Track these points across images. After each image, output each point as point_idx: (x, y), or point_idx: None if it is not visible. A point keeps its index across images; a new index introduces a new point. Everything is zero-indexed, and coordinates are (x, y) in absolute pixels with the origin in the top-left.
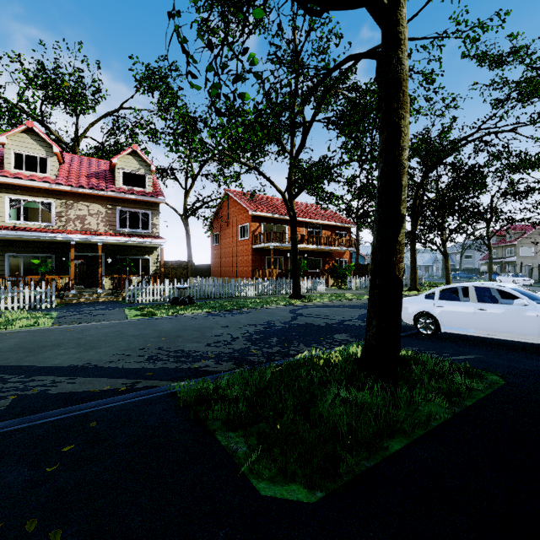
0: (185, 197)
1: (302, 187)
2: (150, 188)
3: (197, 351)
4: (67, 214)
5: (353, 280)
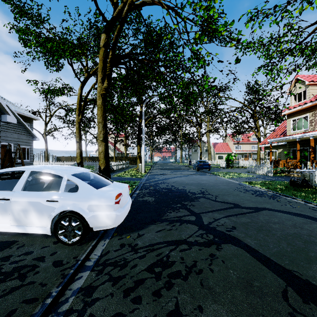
0: None
1: None
2: None
3: (164, 184)
4: (315, 120)
5: None
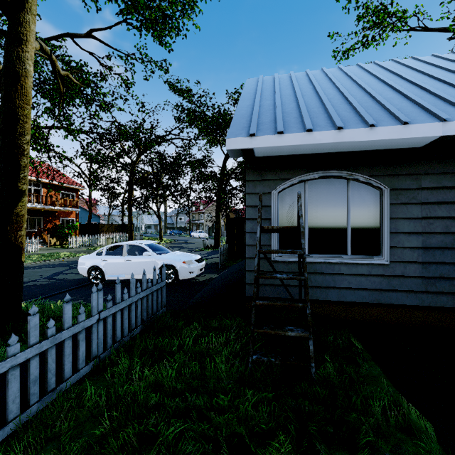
0: None
1: None
2: None
3: None
4: None
5: (75, 239)
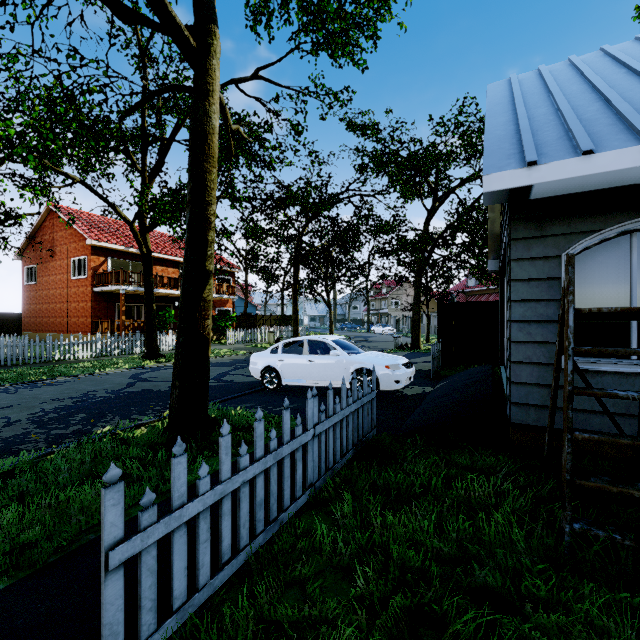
0: None
1: (154, 219)
2: None
3: None
4: None
5: (233, 333)
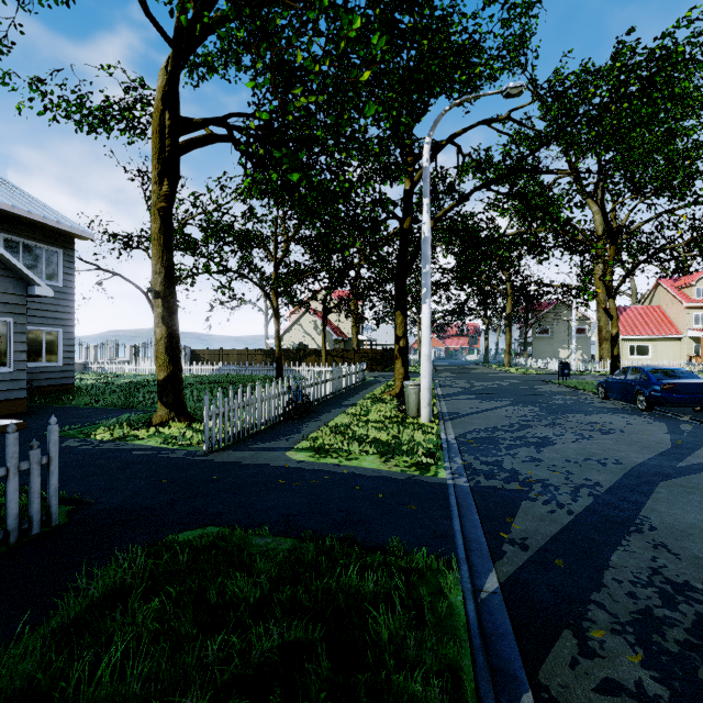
0: None
1: None
2: None
3: None
4: None
5: None
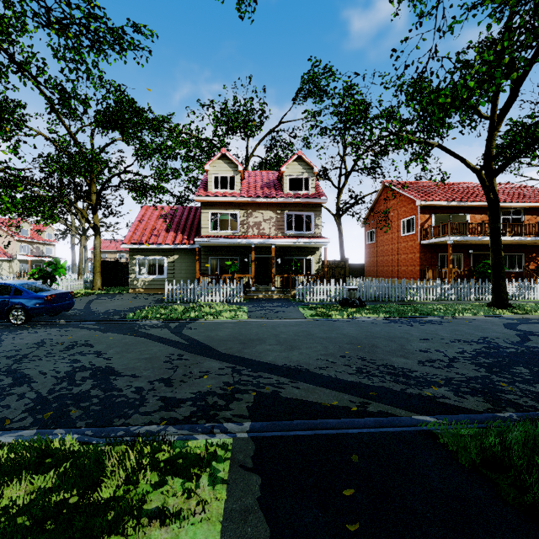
0: (337, 196)
1: (518, 157)
2: (313, 190)
3: (413, 370)
4: (248, 222)
5: None
